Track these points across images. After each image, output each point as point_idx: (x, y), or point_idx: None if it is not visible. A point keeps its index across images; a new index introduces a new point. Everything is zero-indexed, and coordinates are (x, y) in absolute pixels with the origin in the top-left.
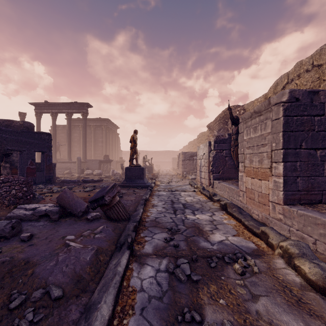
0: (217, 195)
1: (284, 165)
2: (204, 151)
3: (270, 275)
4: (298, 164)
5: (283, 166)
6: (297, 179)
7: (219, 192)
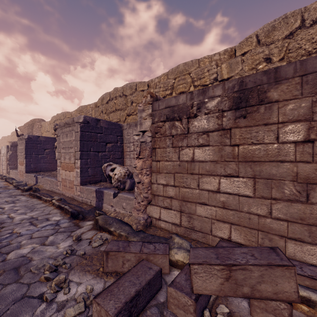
0: (7, 177)
1: (26, 160)
2: (4, 150)
3: (4, 188)
4: (31, 159)
5: (26, 160)
6: (31, 164)
7: (12, 176)
